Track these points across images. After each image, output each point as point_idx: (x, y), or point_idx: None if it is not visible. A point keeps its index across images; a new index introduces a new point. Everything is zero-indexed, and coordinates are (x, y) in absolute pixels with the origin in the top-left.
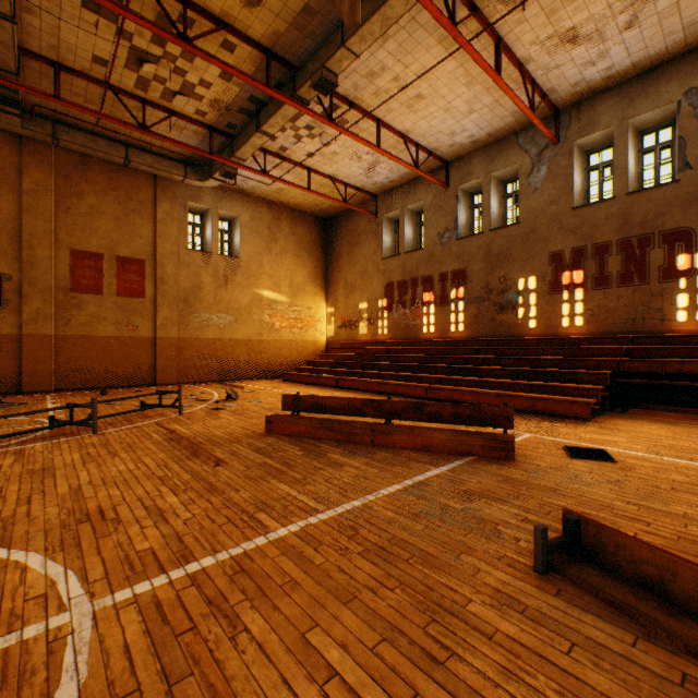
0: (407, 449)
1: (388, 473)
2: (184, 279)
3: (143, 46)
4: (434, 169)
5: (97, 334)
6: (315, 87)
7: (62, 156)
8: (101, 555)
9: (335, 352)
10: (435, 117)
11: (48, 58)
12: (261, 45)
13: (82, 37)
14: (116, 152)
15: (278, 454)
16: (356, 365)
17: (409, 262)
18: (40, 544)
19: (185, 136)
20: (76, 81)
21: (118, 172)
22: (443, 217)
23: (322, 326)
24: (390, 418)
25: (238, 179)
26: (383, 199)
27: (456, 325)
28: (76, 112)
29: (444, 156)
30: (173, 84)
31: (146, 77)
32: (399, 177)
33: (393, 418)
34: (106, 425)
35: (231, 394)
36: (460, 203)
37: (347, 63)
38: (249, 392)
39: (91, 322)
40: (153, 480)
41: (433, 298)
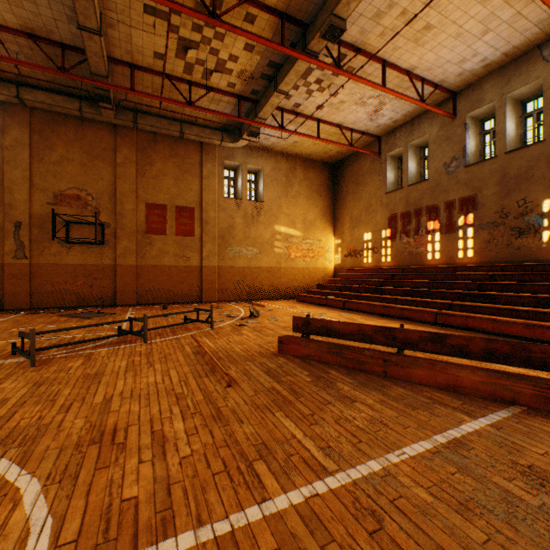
0: (427, 386)
1: (410, 420)
2: (222, 221)
3: (186, 35)
4: (439, 102)
5: (162, 264)
6: (324, 36)
7: (140, 136)
8: (88, 498)
9: (341, 278)
10: (444, 46)
11: (126, 62)
12: (276, 10)
13: (145, 39)
14: (174, 128)
15: (287, 378)
16: (361, 289)
17: (412, 194)
18: (48, 468)
19: (221, 108)
20: (145, 76)
21: (176, 144)
22: (449, 147)
23: (330, 255)
24: (404, 347)
25: (261, 138)
26: (386, 139)
27: (464, 251)
28: (147, 102)
29: (451, 87)
30: (210, 64)
31: (190, 63)
32: (403, 116)
33: (407, 348)
34: (156, 335)
35: (254, 312)
36: (469, 131)
37: (354, 5)
38: (268, 310)
39: (158, 255)
40: (170, 397)
41: (438, 226)
